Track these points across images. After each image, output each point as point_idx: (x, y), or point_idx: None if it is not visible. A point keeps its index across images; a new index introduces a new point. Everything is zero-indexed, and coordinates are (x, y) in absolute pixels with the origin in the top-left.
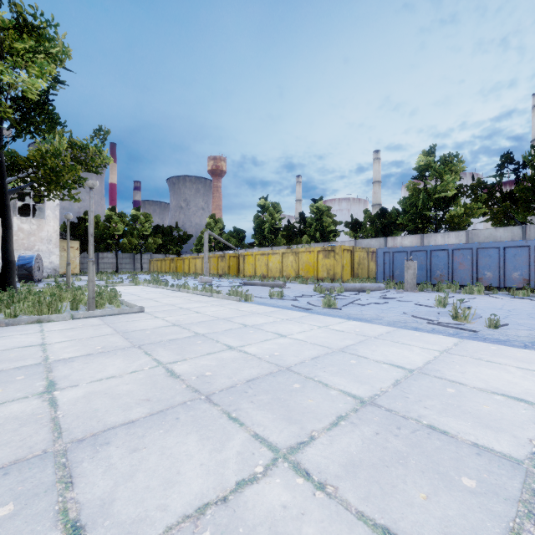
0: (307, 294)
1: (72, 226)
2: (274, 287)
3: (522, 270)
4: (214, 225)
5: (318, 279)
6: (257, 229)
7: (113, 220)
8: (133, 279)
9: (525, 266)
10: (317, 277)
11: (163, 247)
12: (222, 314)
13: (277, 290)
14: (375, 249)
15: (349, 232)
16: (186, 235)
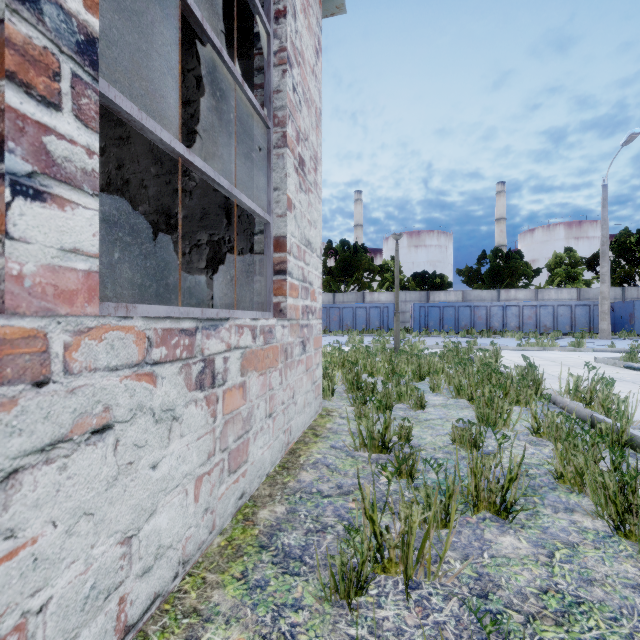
0: None
1: None
2: None
3: (324, 321)
4: None
5: None
6: None
7: None
8: None
9: (325, 319)
10: None
11: None
12: None
13: None
14: None
15: None
16: None
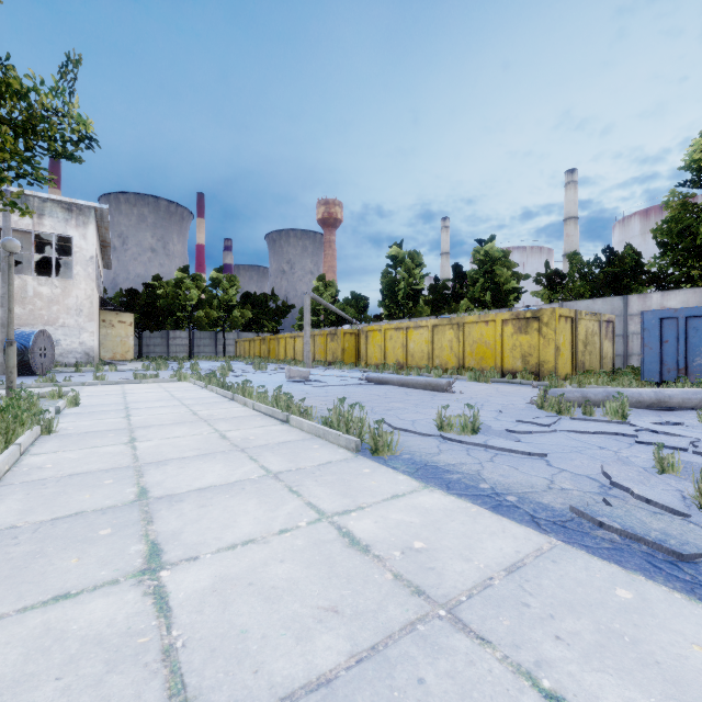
0: (531, 420)
1: (130, 293)
2: (428, 389)
3: None
4: (323, 290)
5: (504, 372)
6: (387, 292)
7: (184, 285)
8: (175, 371)
9: None
10: (501, 368)
11: (254, 322)
12: (249, 617)
13: (438, 399)
14: (612, 316)
15: (541, 292)
16: (286, 305)
